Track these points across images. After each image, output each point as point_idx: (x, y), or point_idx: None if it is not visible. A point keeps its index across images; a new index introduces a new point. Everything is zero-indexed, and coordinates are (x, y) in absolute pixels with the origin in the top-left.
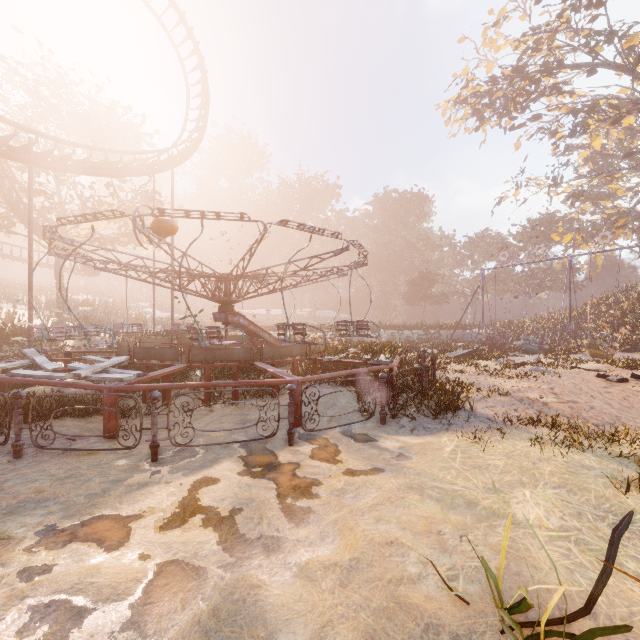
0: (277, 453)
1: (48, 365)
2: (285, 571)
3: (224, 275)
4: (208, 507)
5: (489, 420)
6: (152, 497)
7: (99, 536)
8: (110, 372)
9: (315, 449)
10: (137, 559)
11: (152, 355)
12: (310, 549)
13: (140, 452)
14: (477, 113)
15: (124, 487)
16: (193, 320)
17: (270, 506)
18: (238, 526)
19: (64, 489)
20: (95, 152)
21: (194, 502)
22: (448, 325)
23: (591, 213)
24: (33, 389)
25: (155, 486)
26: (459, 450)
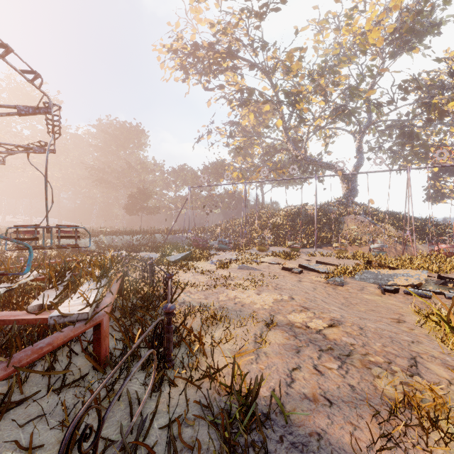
0: None
1: None
2: None
3: None
4: None
5: None
6: None
7: None
8: None
9: None
10: None
11: None
12: None
13: None
14: (184, 68)
15: None
16: None
17: None
18: None
19: None
20: None
21: None
22: (161, 230)
23: (242, 163)
24: None
25: None
26: None
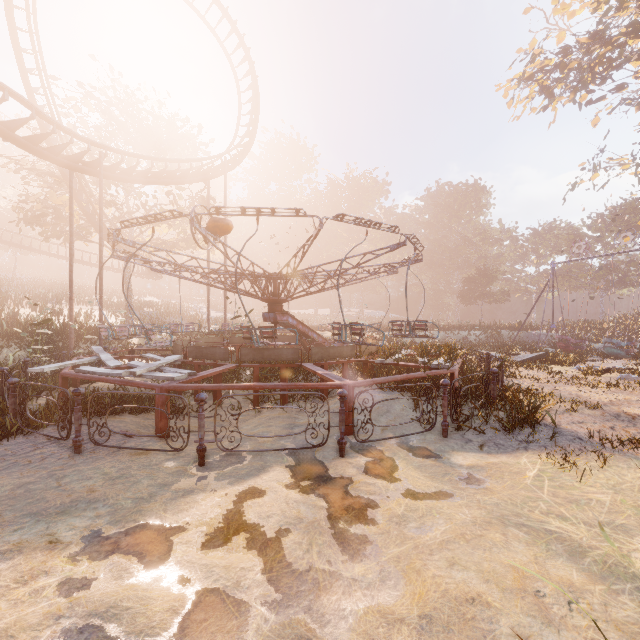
0: (327, 464)
1: (111, 362)
2: (339, 620)
3: (273, 274)
4: (253, 524)
5: (580, 440)
6: (196, 507)
7: (141, 549)
8: (164, 371)
9: (369, 462)
10: (176, 582)
11: (204, 354)
12: (368, 593)
13: (188, 454)
14: (545, 90)
15: (170, 492)
16: (245, 320)
17: (320, 530)
18: (285, 552)
19: (114, 490)
20: (157, 164)
21: (238, 517)
22: (510, 325)
23: None
24: (100, 384)
25: (200, 494)
26: (545, 476)
